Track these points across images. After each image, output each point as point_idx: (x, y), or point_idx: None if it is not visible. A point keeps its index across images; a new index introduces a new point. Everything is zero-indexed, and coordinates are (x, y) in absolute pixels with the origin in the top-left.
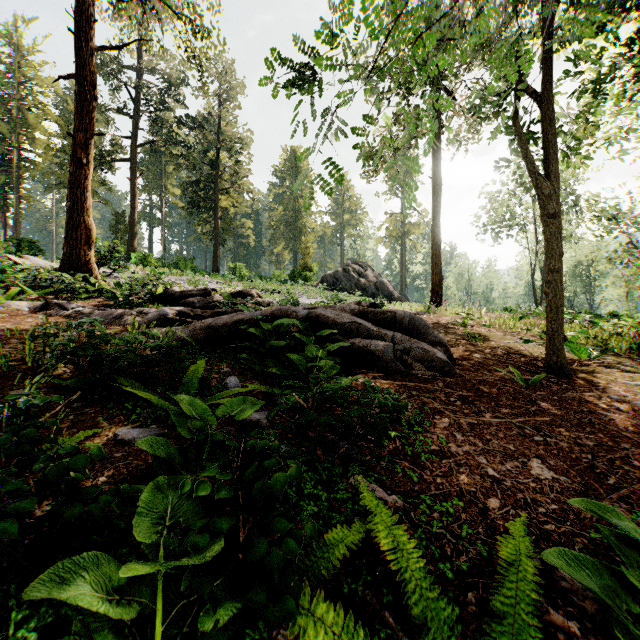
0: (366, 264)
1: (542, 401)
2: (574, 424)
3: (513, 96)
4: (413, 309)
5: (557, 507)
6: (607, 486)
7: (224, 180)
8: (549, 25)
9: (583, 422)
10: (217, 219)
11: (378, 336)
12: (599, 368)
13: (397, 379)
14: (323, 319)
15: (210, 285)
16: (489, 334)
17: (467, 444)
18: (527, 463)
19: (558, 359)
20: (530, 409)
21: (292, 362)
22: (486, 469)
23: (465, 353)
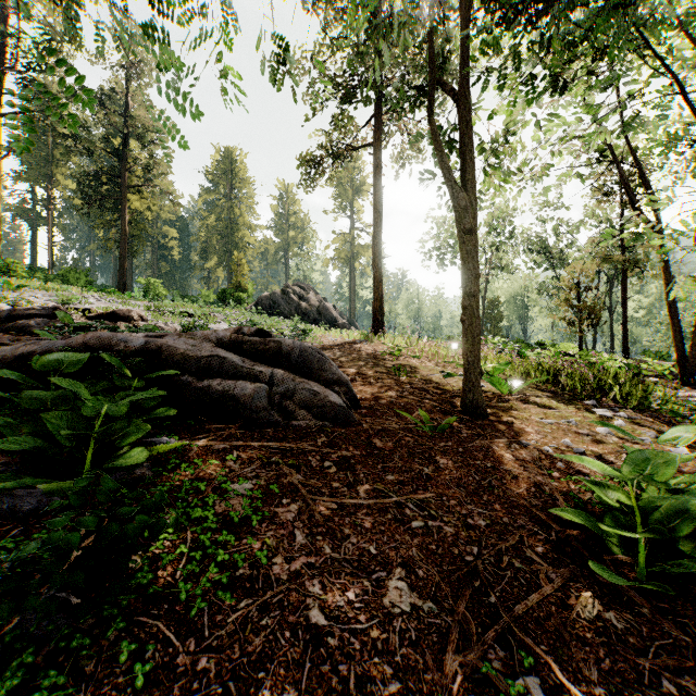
0: (310, 286)
1: (443, 457)
2: (471, 491)
3: (440, 102)
4: (351, 337)
5: (398, 687)
6: (487, 609)
7: (135, 176)
8: (467, 13)
9: (482, 486)
10: (124, 223)
11: (250, 375)
12: (518, 404)
13: (267, 435)
14: (168, 352)
15: (97, 304)
16: (420, 365)
17: (304, 554)
18: (384, 580)
19: (474, 397)
20: (423, 472)
21: (108, 417)
22: (308, 612)
23: (380, 391)
